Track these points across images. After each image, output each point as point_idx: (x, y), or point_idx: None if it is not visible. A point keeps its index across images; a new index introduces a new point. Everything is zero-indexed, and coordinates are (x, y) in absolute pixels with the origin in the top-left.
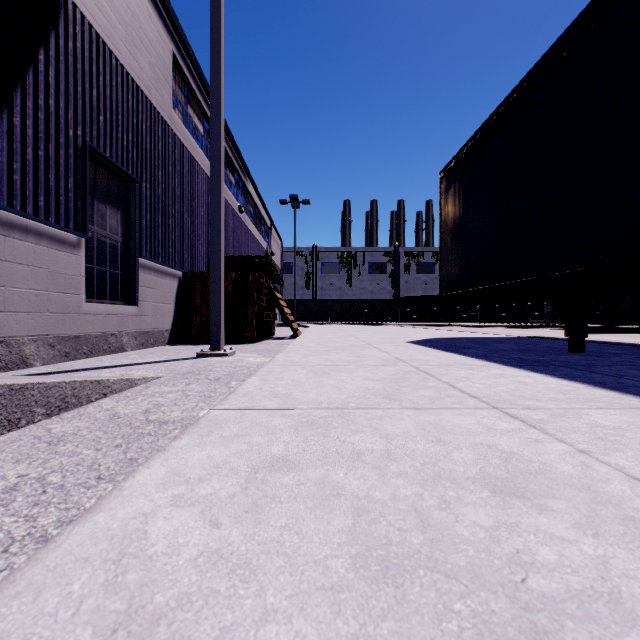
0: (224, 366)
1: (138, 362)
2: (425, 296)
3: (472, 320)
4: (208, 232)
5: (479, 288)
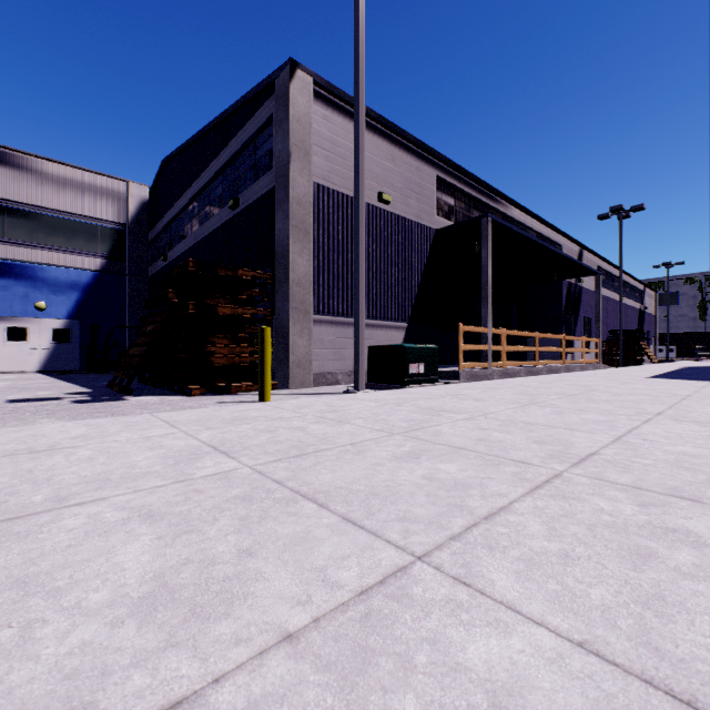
0: None
1: None
2: None
3: None
4: (606, 320)
5: None
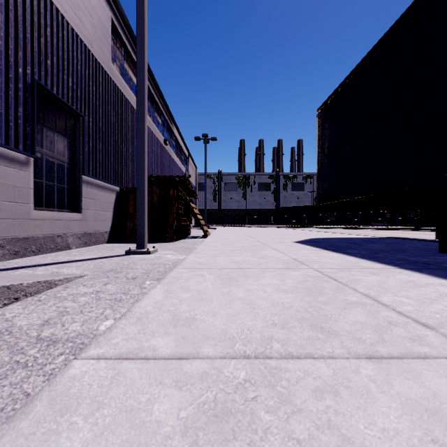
0: (144, 263)
1: (74, 259)
2: (298, 206)
3: (331, 223)
4: None
5: (353, 198)
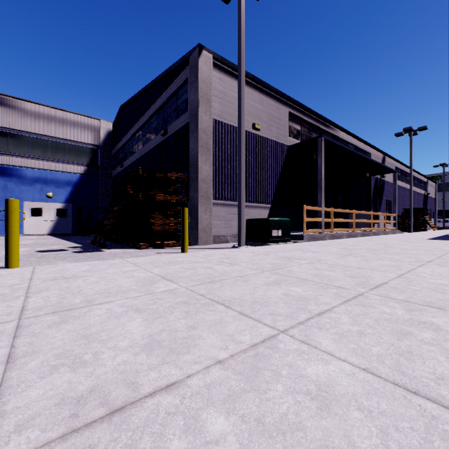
0: None
1: None
2: None
3: None
4: (401, 202)
5: None
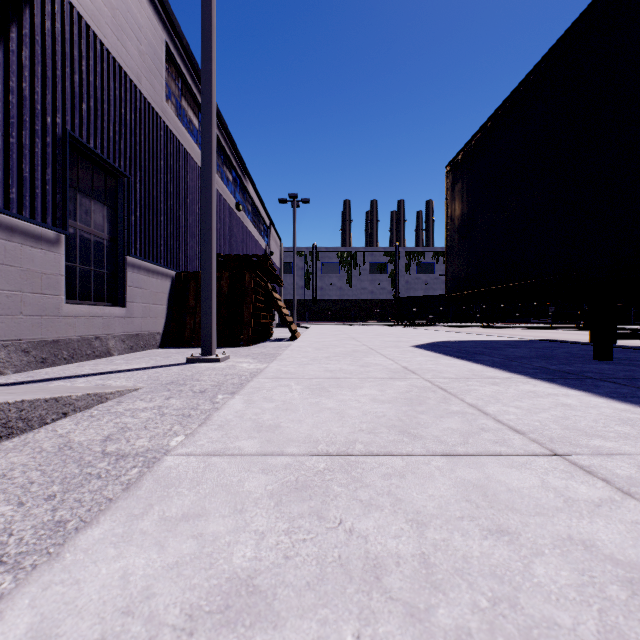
0: (213, 374)
1: (121, 369)
2: (426, 296)
3: (473, 320)
4: None
5: (490, 288)
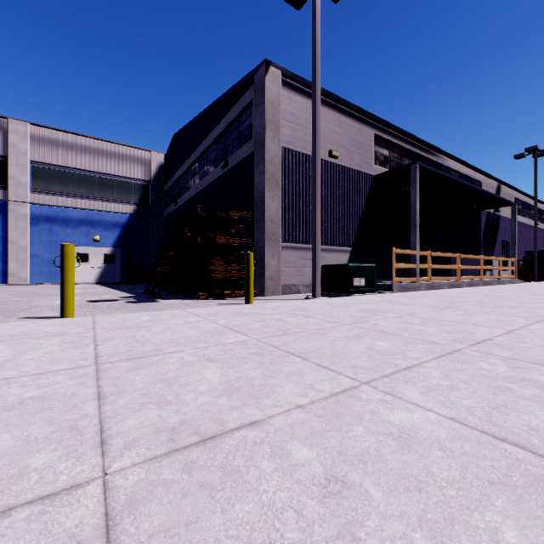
0: None
1: None
2: None
3: None
4: (523, 243)
5: None
